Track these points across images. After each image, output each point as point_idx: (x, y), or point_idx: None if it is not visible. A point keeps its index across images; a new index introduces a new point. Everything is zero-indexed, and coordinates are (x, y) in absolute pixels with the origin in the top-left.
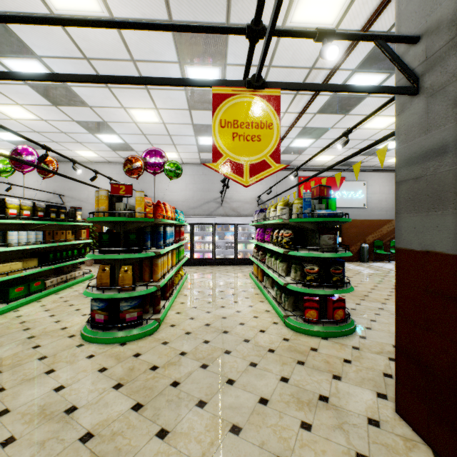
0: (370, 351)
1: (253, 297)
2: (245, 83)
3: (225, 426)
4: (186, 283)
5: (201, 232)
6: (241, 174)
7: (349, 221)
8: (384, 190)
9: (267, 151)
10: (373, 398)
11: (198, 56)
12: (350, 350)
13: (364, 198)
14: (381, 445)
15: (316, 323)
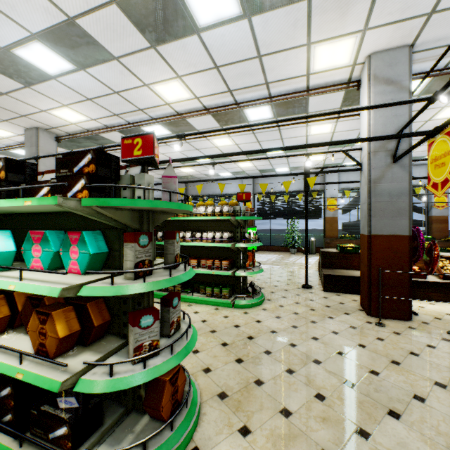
0: None
1: None
2: None
3: None
4: None
5: None
6: None
7: None
8: None
9: None
10: None
11: None
12: None
13: None
14: None
15: None
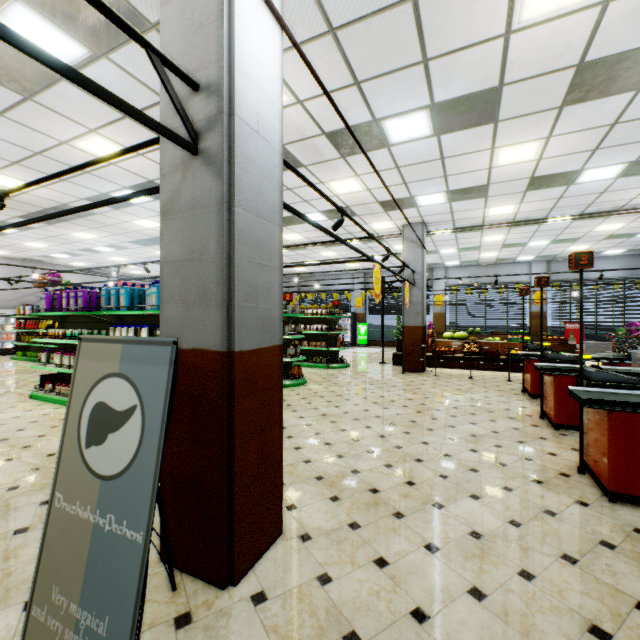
0: None
1: None
2: None
3: None
4: None
5: None
6: None
7: None
8: None
9: None
10: None
11: (112, 247)
12: None
13: None
14: None
15: None
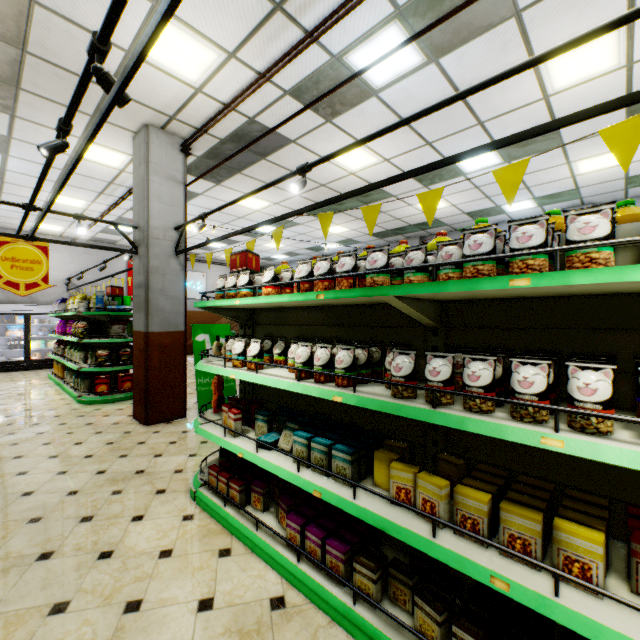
0: None
1: (49, 393)
2: (22, 236)
3: (6, 445)
4: None
5: None
6: (19, 289)
7: None
8: None
9: (39, 277)
10: (125, 417)
11: None
12: (128, 405)
13: (204, 290)
14: (114, 427)
15: (107, 395)
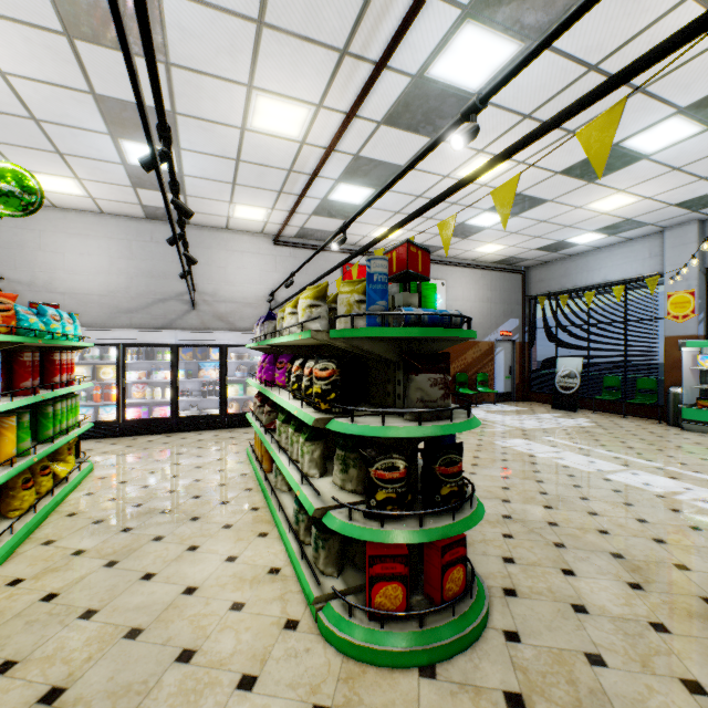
0: (553, 707)
1: (245, 521)
2: None
3: None
4: (75, 492)
5: (147, 362)
6: None
7: (466, 339)
8: (469, 295)
9: None
10: None
11: None
12: None
13: (443, 307)
14: None
15: (403, 620)
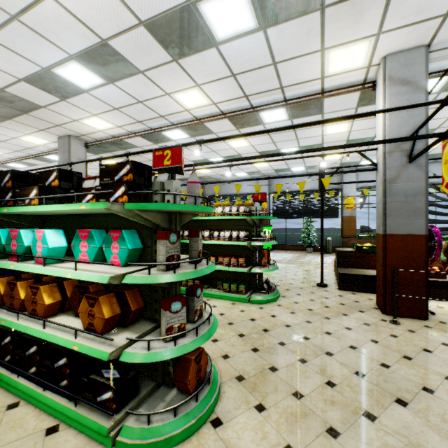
0: None
1: None
2: None
3: None
4: None
5: None
6: None
7: None
8: None
9: None
10: None
11: None
12: None
13: None
14: None
15: None
